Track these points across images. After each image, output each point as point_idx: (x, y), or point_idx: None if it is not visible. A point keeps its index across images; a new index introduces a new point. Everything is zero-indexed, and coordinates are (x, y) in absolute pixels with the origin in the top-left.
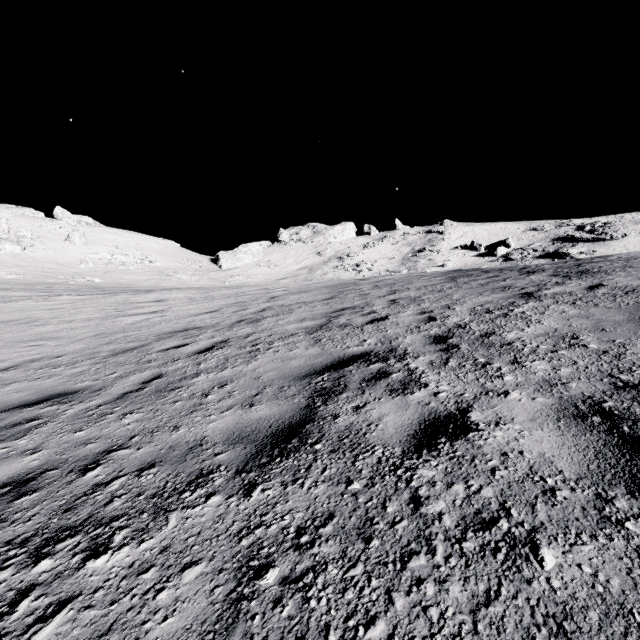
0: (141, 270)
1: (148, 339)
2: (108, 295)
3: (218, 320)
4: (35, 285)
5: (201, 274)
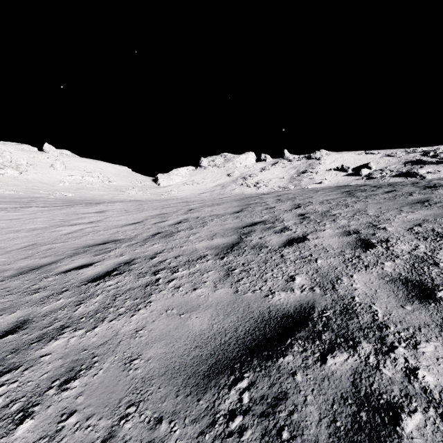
0: (102, 187)
1: (64, 253)
2: (66, 207)
3: (138, 232)
4: (24, 199)
5: (145, 190)
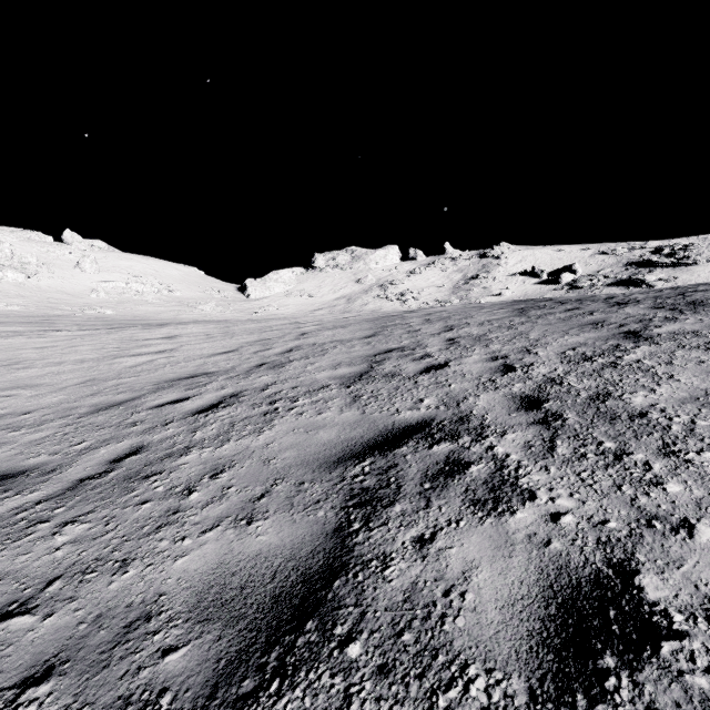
0: (159, 300)
1: (143, 389)
2: (114, 330)
3: (234, 363)
4: (38, 318)
5: (226, 305)
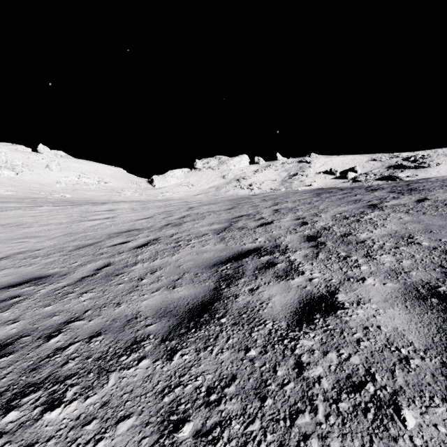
0: (99, 188)
1: (102, 237)
2: (75, 206)
3: (152, 224)
4: (24, 199)
5: (141, 191)
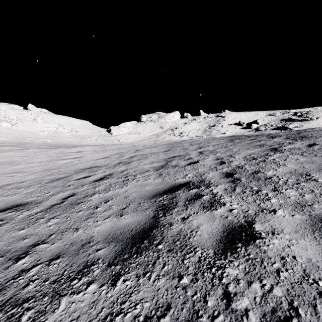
0: (71, 136)
1: (70, 173)
2: (53, 149)
3: (108, 162)
4: (17, 143)
5: (102, 138)
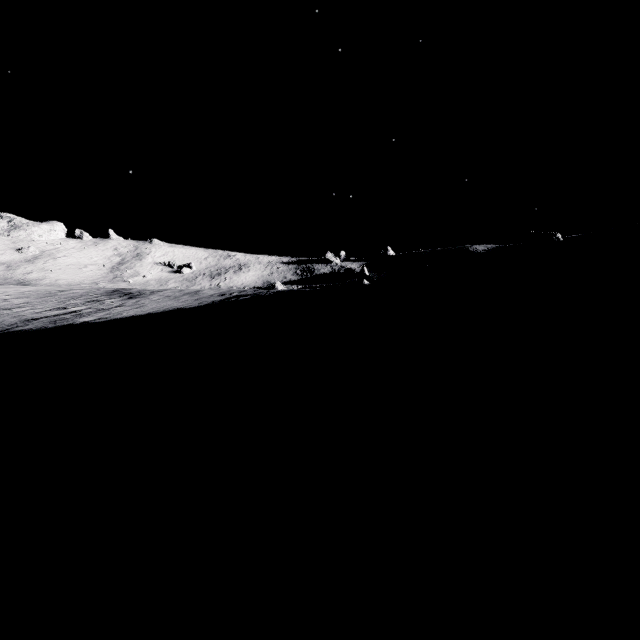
0: None
1: None
2: None
3: None
4: None
5: None
